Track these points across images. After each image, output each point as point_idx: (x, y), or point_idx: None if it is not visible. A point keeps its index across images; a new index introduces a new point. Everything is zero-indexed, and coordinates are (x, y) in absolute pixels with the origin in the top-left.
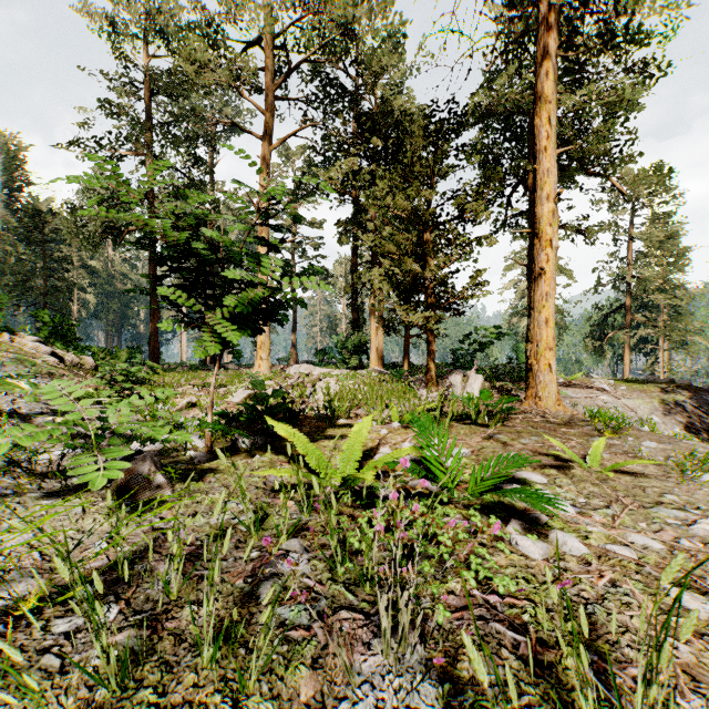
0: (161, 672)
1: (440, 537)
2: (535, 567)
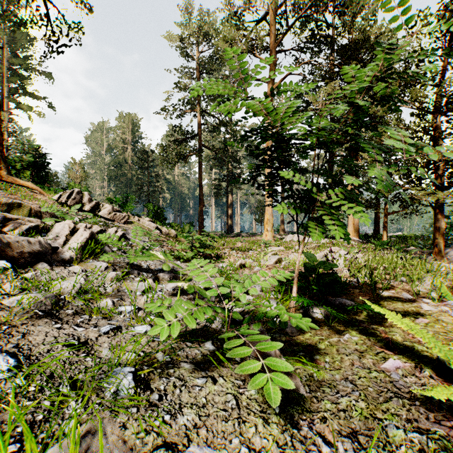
0: None
1: None
2: None
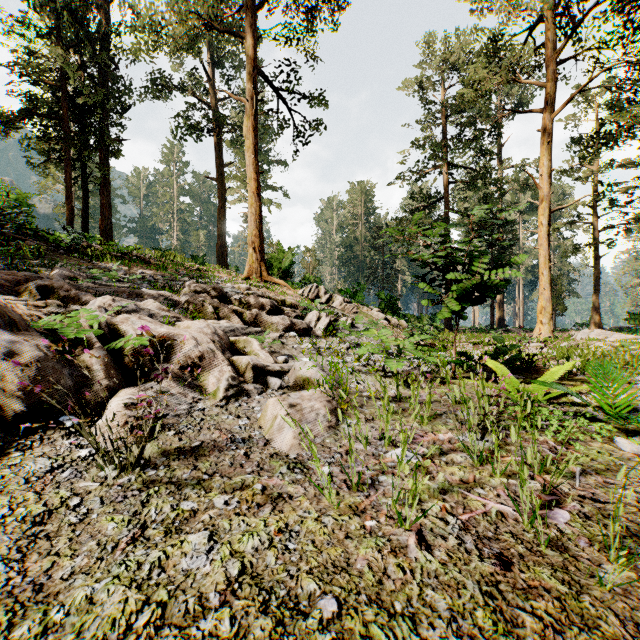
0: (402, 416)
1: (550, 422)
2: (618, 453)
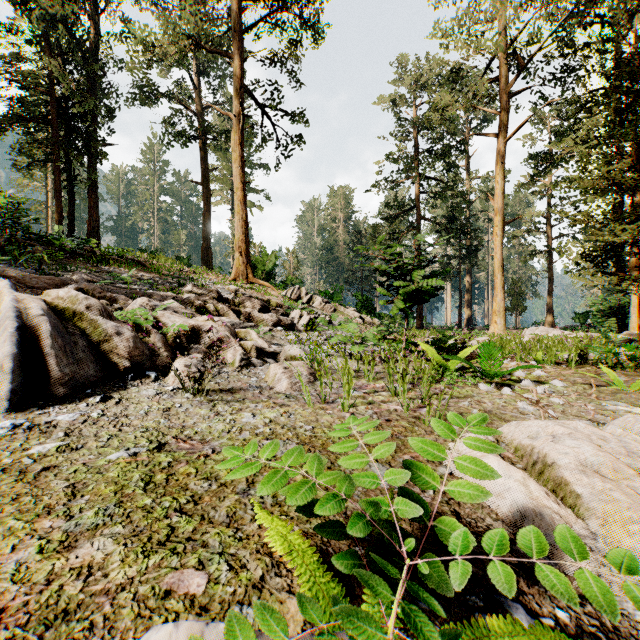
0: (358, 378)
1: (447, 377)
2: (477, 391)
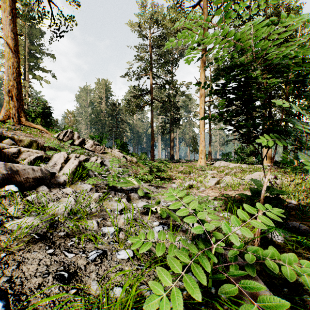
0: None
1: None
2: None
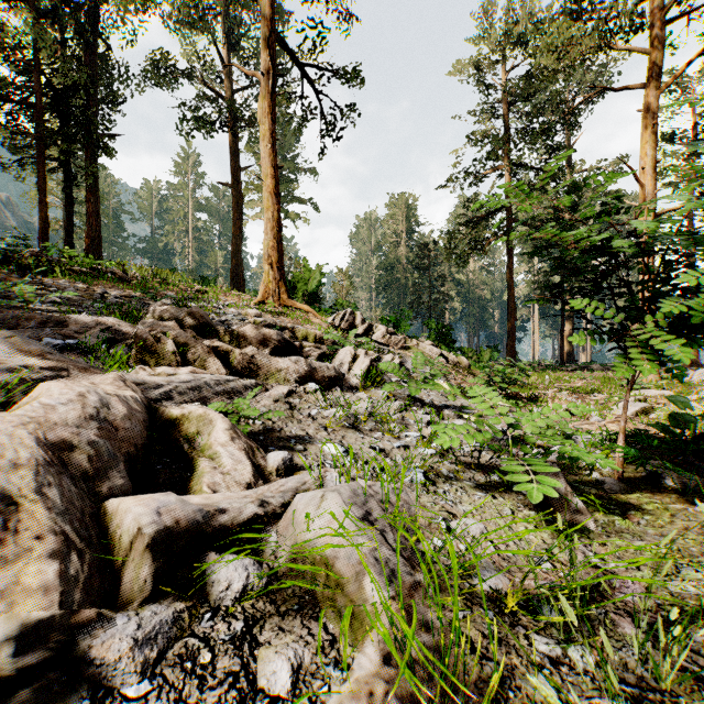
0: None
1: None
2: None
